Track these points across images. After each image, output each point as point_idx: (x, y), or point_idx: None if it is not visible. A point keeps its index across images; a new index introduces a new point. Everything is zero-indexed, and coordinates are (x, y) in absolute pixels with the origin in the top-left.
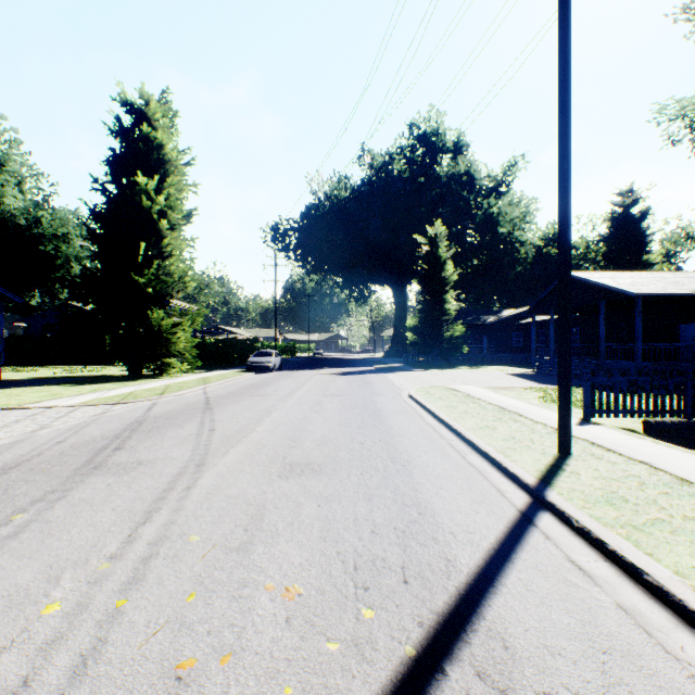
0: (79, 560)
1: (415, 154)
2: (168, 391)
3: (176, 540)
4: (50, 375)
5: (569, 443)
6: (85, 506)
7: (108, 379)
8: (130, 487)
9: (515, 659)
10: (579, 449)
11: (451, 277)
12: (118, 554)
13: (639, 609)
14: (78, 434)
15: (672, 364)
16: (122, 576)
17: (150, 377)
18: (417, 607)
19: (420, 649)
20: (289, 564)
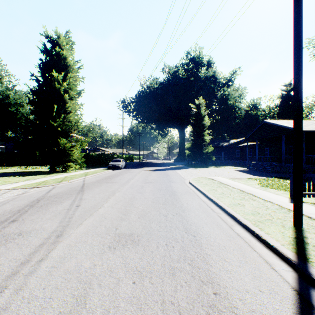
0: None
1: (189, 67)
2: (64, 180)
3: None
4: (12, 171)
5: (301, 220)
6: None
7: (38, 173)
8: None
9: None
10: (304, 222)
11: (207, 124)
12: None
13: None
14: None
15: None
16: None
17: (60, 172)
18: None
19: None
20: None
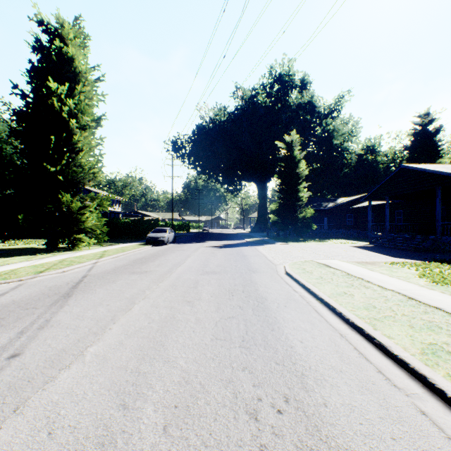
0: None
1: (273, 90)
2: (53, 268)
3: None
4: None
5: None
6: None
7: (25, 252)
8: None
9: None
10: None
11: (303, 172)
12: None
13: None
14: None
15: None
16: None
17: (63, 250)
18: None
19: None
20: None
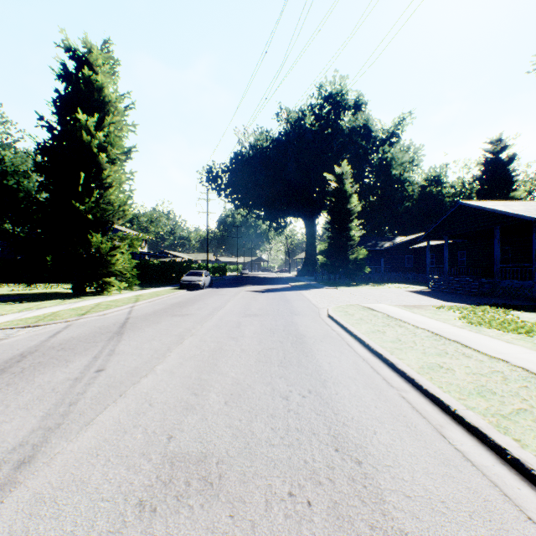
0: None
1: (322, 111)
2: (93, 311)
3: None
4: (6, 292)
5: None
6: None
7: (52, 296)
8: None
9: None
10: None
11: (355, 208)
12: None
13: None
14: None
15: None
16: None
17: (92, 294)
18: None
19: None
20: None
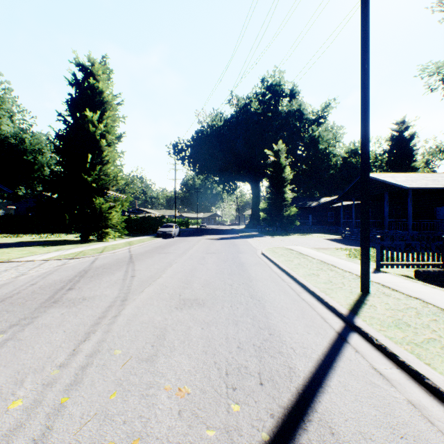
0: (38, 368)
1: (265, 98)
2: (106, 250)
3: (105, 353)
4: (30, 239)
5: (368, 285)
6: (45, 329)
7: (67, 242)
8: (77, 315)
9: (339, 443)
10: (374, 289)
11: (288, 177)
12: (65, 363)
13: (423, 404)
14: (45, 279)
15: (432, 232)
16: (66, 379)
17: (94, 241)
18: (269, 403)
19: (272, 435)
20: (181, 370)
